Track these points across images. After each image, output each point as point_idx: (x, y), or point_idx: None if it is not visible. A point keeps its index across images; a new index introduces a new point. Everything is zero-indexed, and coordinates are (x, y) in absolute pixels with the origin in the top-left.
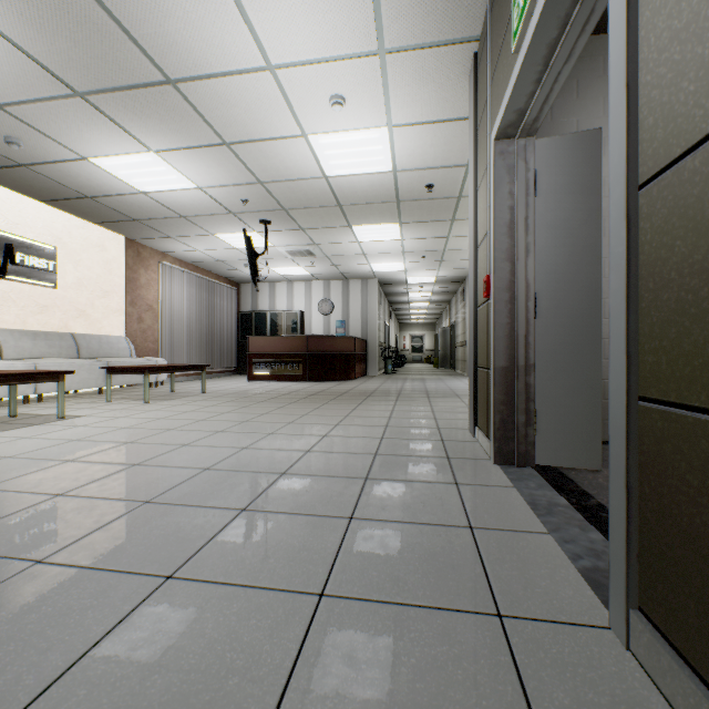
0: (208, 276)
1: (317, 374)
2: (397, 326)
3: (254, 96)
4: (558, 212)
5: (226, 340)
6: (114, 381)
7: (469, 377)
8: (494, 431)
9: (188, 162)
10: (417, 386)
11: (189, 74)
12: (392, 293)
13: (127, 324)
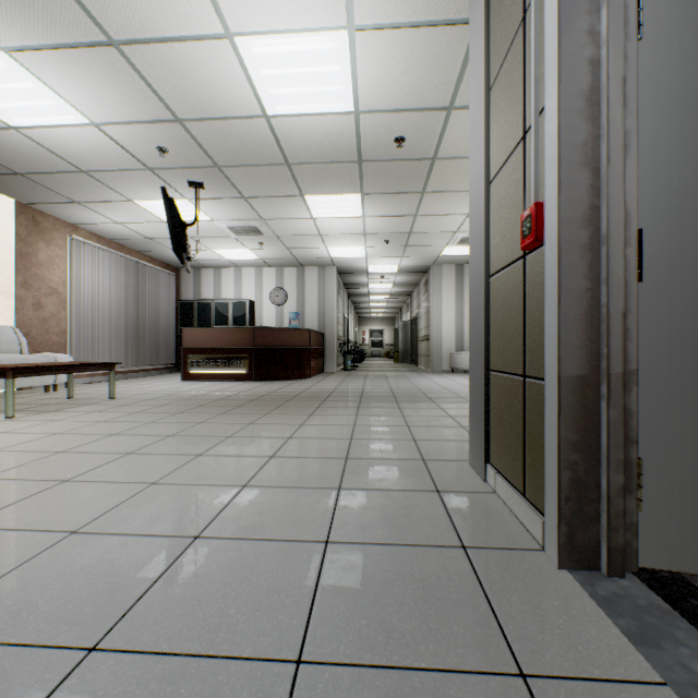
0: (138, 257)
1: (265, 373)
2: (356, 320)
3: None
4: (686, 70)
5: (162, 333)
6: None
7: (470, 384)
8: (560, 503)
9: (65, 75)
10: (380, 385)
11: None
12: (352, 283)
13: (18, 310)
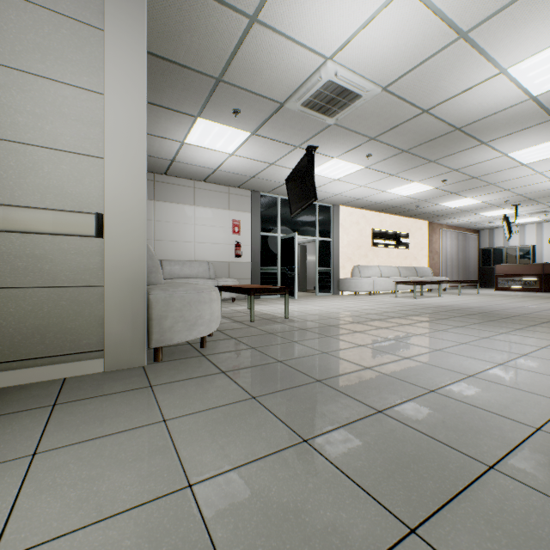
0: (461, 230)
1: None
2: None
3: (527, 179)
4: None
5: (471, 267)
6: (432, 287)
7: None
8: None
9: (483, 197)
10: None
11: (500, 181)
12: None
13: (428, 261)
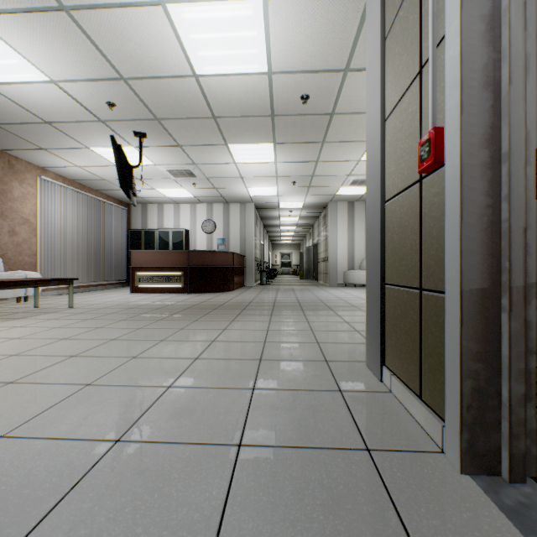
0: (96, 195)
1: (197, 287)
2: (270, 245)
3: None
4: None
5: (116, 255)
6: None
7: (367, 296)
8: (462, 411)
9: (25, 37)
10: (289, 296)
11: None
12: (267, 216)
13: None
